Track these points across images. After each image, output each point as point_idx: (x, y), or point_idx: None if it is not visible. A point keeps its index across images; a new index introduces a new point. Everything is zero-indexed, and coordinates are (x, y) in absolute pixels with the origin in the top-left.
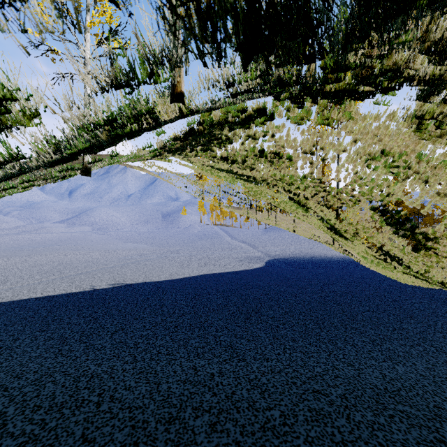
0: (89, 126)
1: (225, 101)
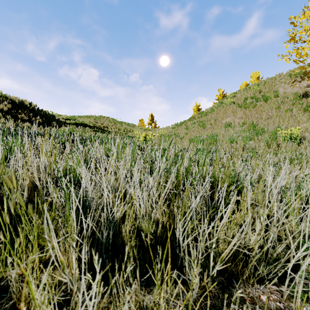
0: None
1: None
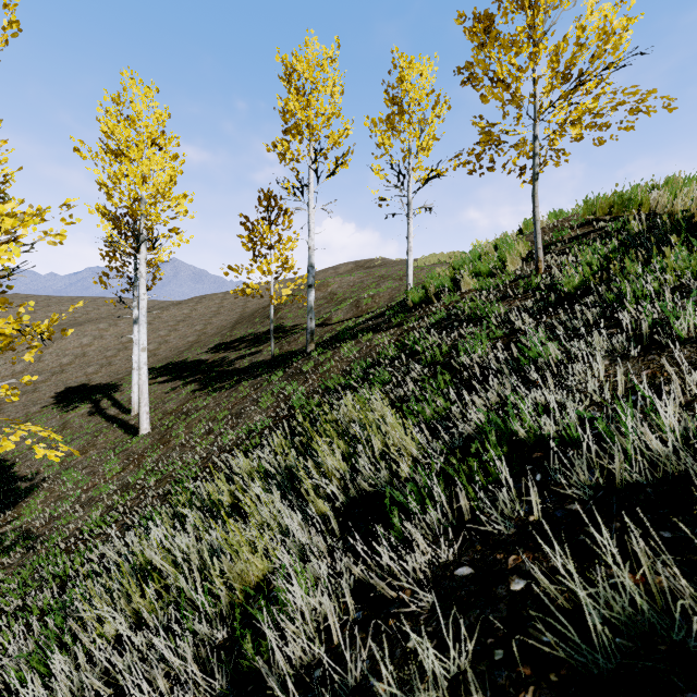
0: (441, 276)
1: (562, 238)
